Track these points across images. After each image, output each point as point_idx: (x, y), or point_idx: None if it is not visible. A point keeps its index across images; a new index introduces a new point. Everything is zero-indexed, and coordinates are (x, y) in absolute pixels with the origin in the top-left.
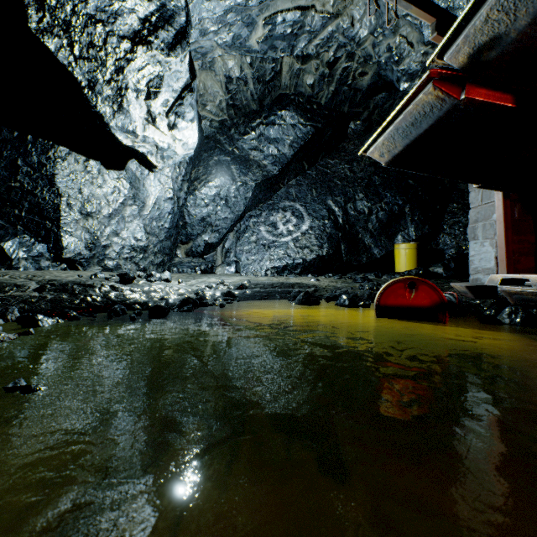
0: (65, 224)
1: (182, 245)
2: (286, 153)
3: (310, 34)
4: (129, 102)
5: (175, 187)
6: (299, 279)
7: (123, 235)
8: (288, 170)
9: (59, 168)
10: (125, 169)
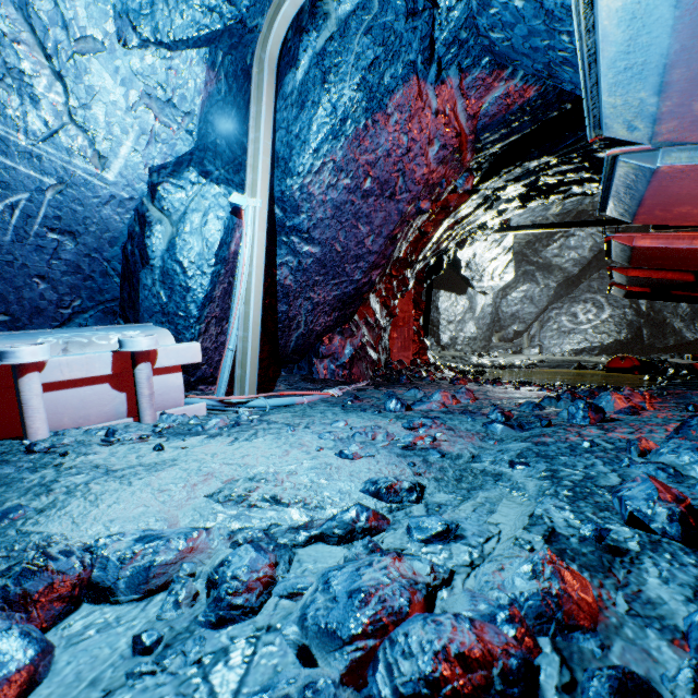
0: (441, 328)
1: (496, 333)
2: (586, 255)
3: (592, 197)
4: (484, 278)
5: (493, 296)
6: (590, 359)
7: (464, 331)
8: (588, 268)
9: (440, 301)
10: (466, 293)
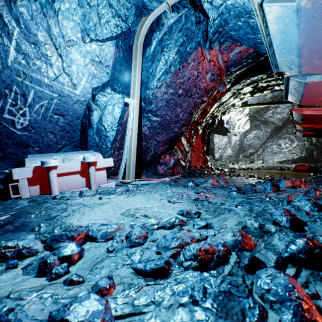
0: (215, 151)
1: (241, 153)
2: (285, 116)
3: None
4: (235, 128)
5: (240, 136)
6: (287, 165)
7: (226, 152)
8: (286, 122)
9: (214, 139)
10: (227, 135)
